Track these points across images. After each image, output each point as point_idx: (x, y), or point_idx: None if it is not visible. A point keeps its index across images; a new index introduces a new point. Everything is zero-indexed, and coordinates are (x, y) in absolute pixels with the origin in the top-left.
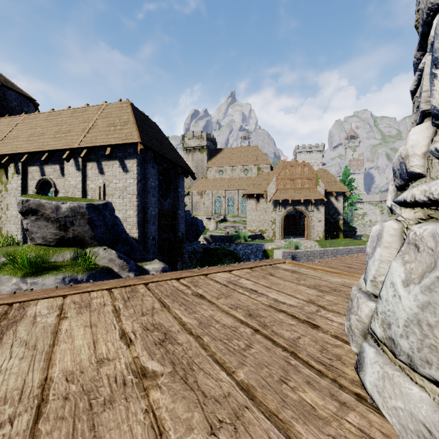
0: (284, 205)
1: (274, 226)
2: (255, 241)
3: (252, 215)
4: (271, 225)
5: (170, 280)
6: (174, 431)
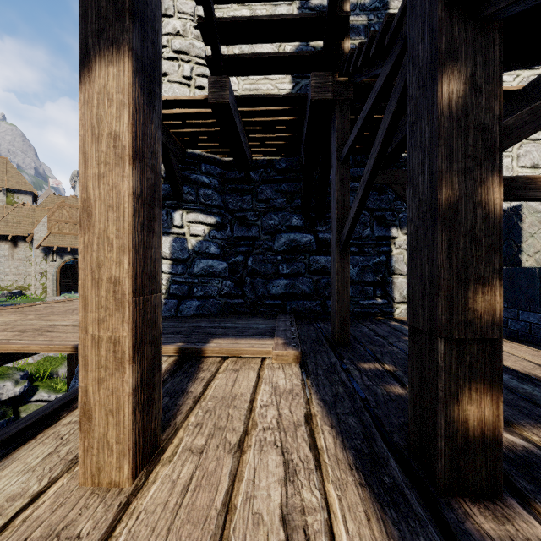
0: (60, 253)
1: (45, 279)
2: (13, 300)
3: (5, 264)
4: (41, 278)
5: (1, 310)
6: (63, 316)
